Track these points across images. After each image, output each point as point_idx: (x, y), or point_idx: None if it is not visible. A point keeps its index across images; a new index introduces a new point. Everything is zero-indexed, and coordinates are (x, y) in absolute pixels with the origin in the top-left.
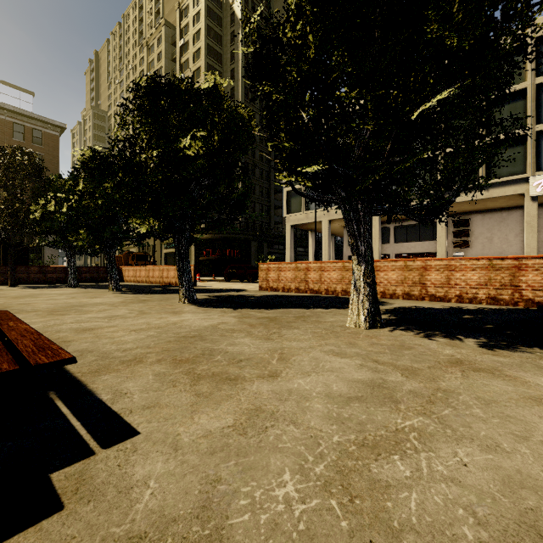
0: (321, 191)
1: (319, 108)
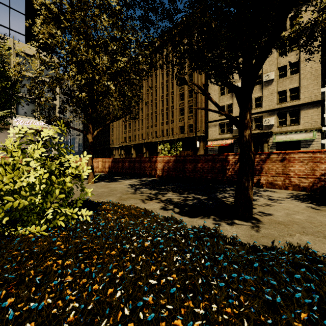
0: None
1: None
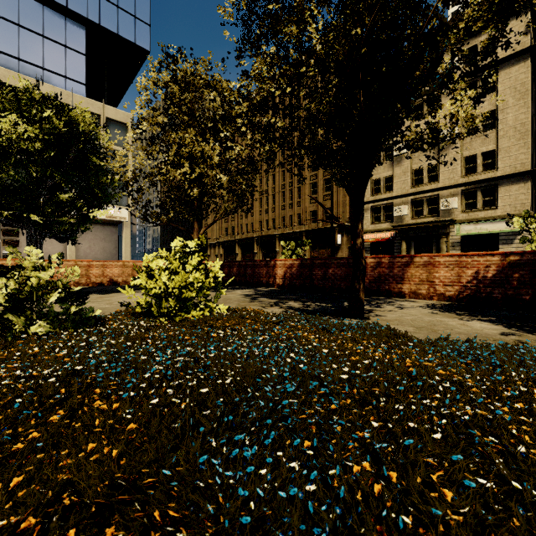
0: (3, 216)
1: (6, 165)
